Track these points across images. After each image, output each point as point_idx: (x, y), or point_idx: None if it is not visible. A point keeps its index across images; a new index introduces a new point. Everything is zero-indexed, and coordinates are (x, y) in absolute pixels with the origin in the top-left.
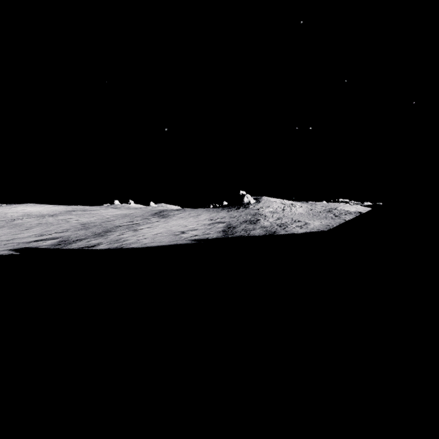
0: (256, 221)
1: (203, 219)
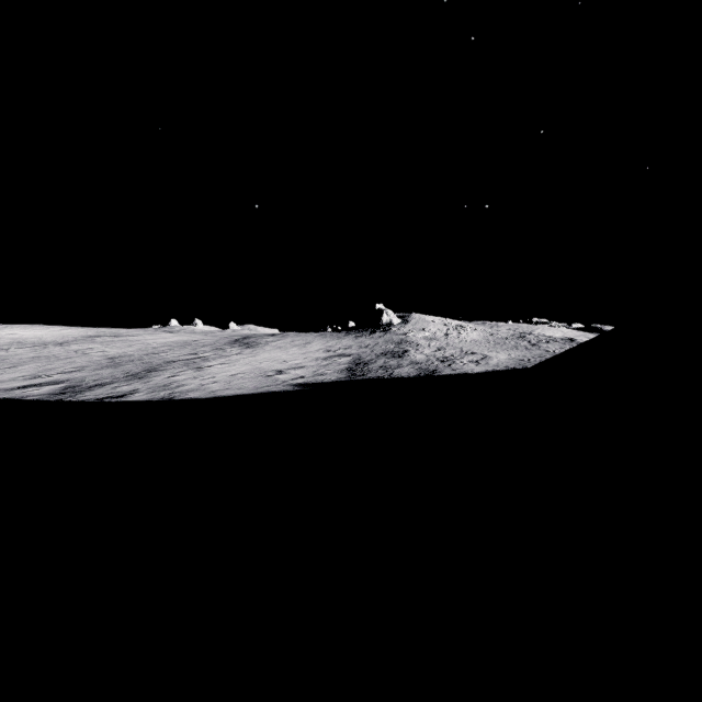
0: (403, 353)
1: (315, 350)
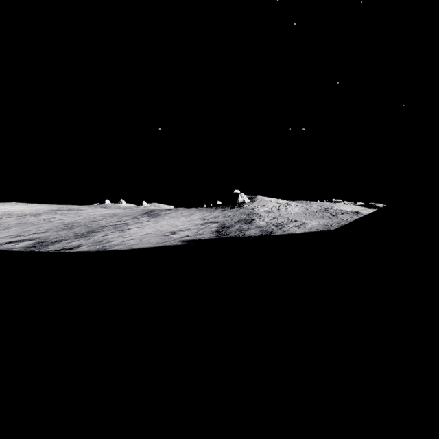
0: (251, 220)
1: (195, 219)
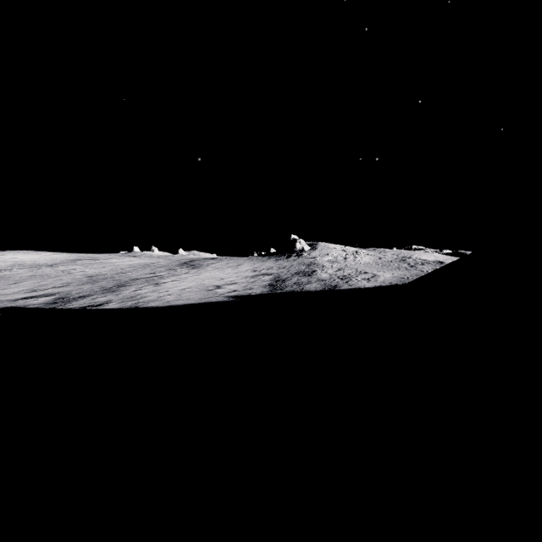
0: (312, 272)
1: (244, 270)
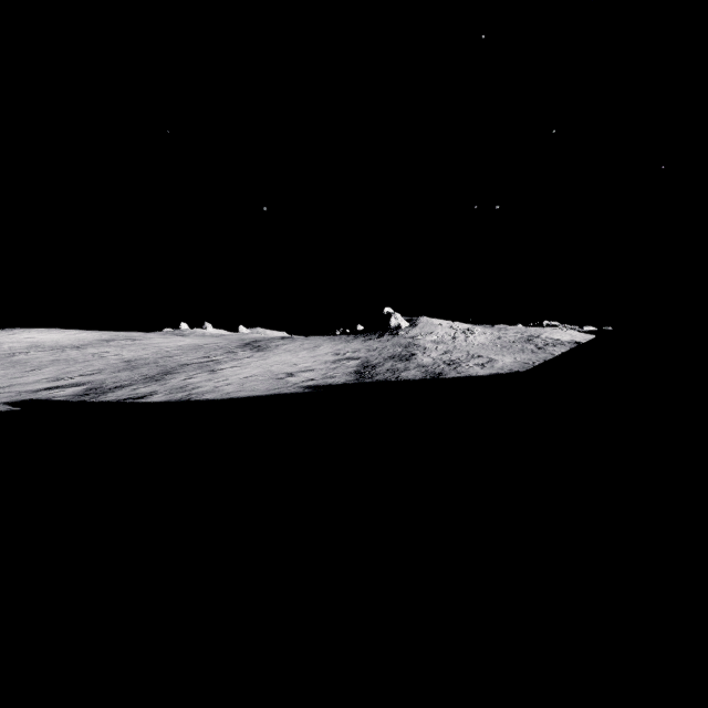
0: (410, 356)
1: (324, 354)
